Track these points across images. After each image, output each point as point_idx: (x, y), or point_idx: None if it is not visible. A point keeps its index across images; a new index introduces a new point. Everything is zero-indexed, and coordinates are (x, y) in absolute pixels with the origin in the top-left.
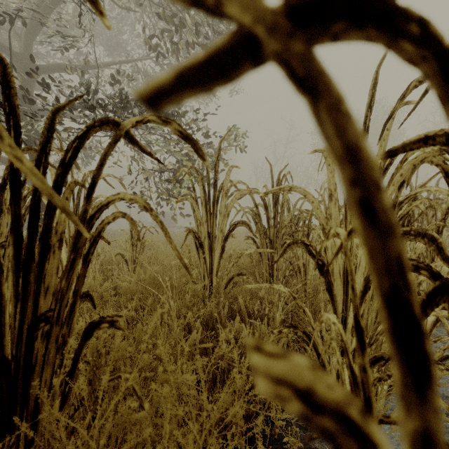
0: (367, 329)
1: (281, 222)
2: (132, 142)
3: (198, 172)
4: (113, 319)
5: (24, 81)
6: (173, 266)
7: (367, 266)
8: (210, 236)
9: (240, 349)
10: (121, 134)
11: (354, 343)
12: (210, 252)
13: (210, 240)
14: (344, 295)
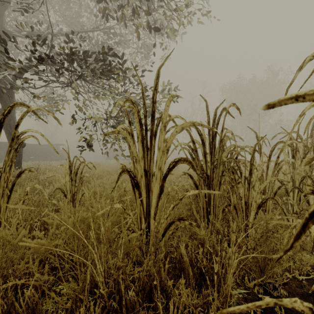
0: None
1: (220, 157)
2: None
3: (134, 104)
4: None
5: None
6: (100, 216)
7: None
8: (147, 174)
9: None
10: None
11: None
12: (147, 192)
13: (147, 179)
14: None
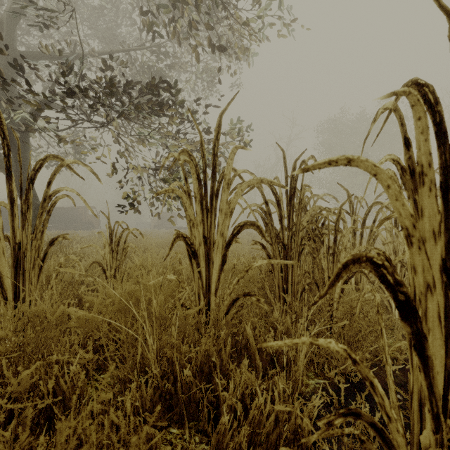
0: None
1: (299, 222)
2: None
3: (191, 156)
4: None
5: (5, 68)
6: (152, 287)
7: None
8: (206, 241)
9: (252, 427)
10: None
11: None
12: (207, 264)
13: (206, 248)
14: None
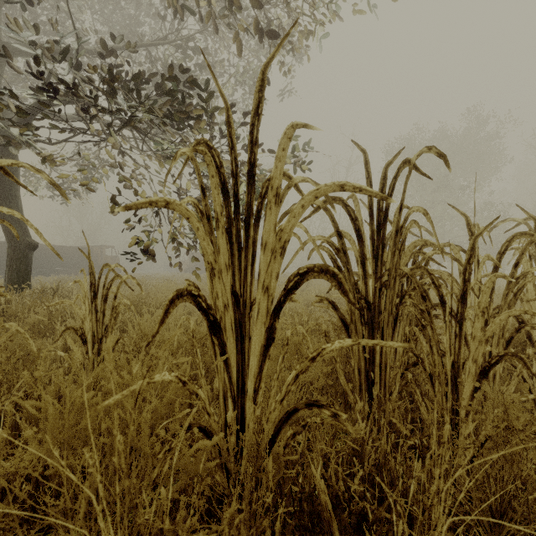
0: None
1: (396, 266)
2: None
3: (211, 150)
4: None
5: None
6: (115, 408)
7: None
8: (238, 301)
9: None
10: None
11: None
12: (239, 342)
13: (238, 313)
14: None
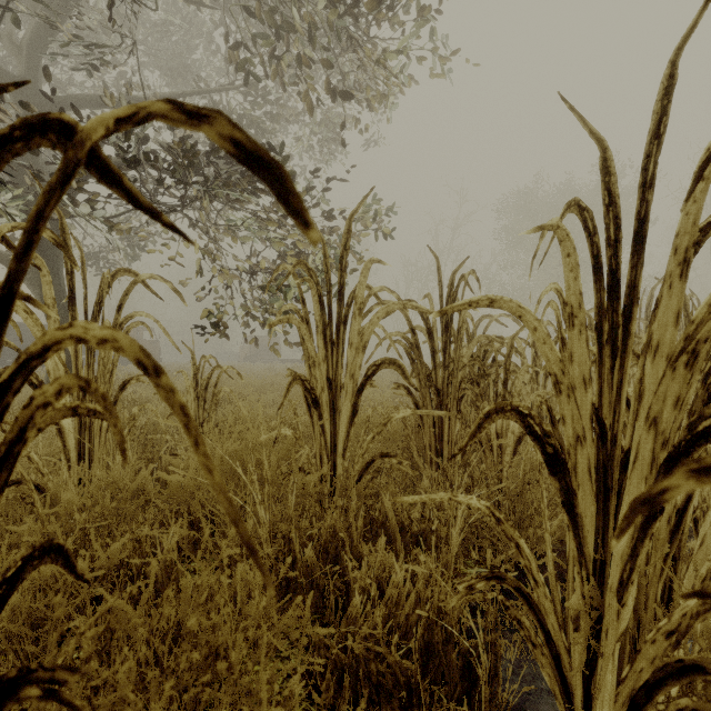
0: (645, 584)
1: (457, 359)
2: (106, 180)
3: (310, 271)
4: (53, 676)
5: None
6: (264, 445)
7: (657, 465)
8: (331, 385)
9: (388, 608)
10: (78, 158)
11: (626, 620)
12: (332, 415)
13: (331, 394)
14: (600, 517)
